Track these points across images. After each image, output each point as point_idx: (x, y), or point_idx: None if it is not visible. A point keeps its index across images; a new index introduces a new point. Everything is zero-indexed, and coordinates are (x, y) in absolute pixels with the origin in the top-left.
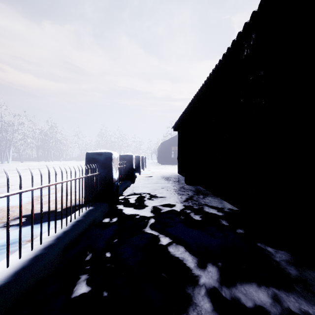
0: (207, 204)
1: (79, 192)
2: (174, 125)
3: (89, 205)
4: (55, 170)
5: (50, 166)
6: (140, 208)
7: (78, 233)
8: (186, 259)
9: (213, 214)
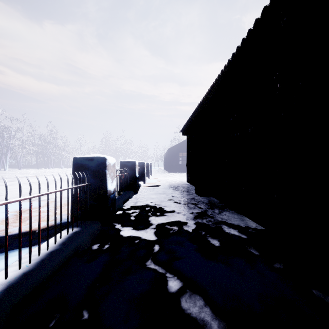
0: (226, 222)
1: (55, 211)
2: (182, 128)
3: (73, 227)
4: (5, 181)
5: (48, 174)
6: (141, 228)
7: (47, 274)
8: (209, 325)
9: (236, 237)
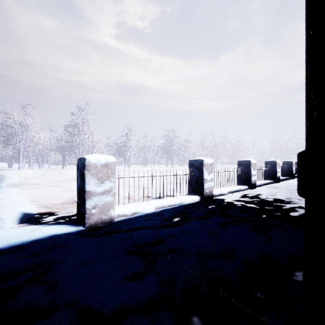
0: None
1: None
2: None
3: None
4: None
5: None
6: None
7: None
8: None
9: None
